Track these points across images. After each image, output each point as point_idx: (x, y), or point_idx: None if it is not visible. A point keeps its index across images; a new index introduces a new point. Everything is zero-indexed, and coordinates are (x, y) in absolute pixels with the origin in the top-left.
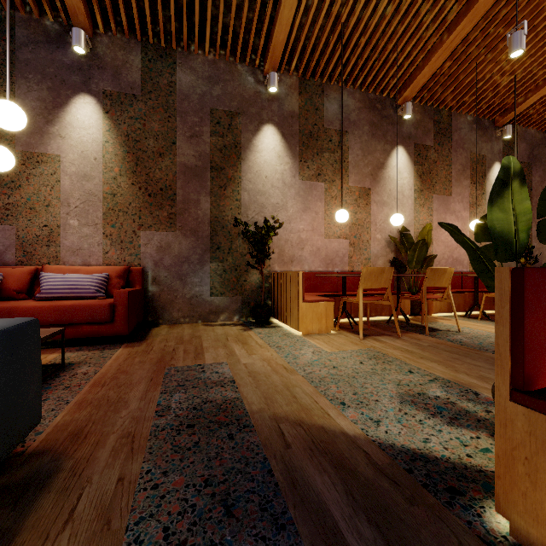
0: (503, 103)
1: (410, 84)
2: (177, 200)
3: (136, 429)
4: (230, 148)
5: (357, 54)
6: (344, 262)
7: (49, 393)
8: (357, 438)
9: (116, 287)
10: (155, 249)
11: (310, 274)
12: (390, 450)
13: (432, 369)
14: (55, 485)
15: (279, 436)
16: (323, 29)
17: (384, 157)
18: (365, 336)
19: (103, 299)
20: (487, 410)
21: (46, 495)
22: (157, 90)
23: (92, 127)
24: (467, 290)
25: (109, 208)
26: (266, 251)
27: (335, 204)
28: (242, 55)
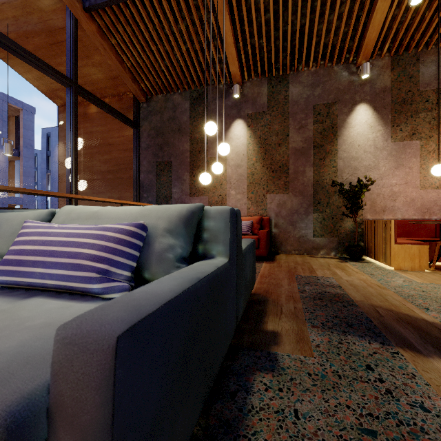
0: None
1: None
2: (290, 172)
3: (292, 295)
4: (328, 130)
5: None
6: None
7: None
8: (434, 323)
9: (256, 228)
10: (276, 205)
11: (403, 221)
12: None
13: None
14: (269, 303)
15: (375, 312)
16: (417, 10)
17: None
18: None
19: (251, 235)
20: None
21: (268, 305)
22: (277, 104)
23: (241, 137)
24: None
25: (250, 182)
26: (359, 203)
27: (433, 157)
28: (338, 58)
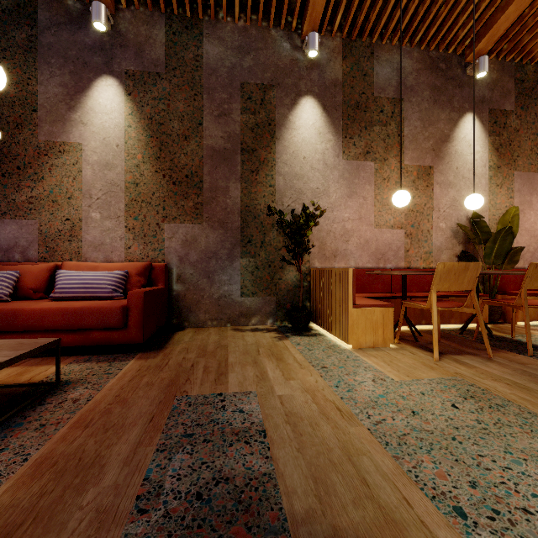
0: None
1: (487, 33)
2: (204, 187)
3: None
4: (263, 127)
5: None
6: (398, 256)
7: (14, 436)
8: None
9: (136, 285)
10: (180, 243)
11: (358, 271)
12: None
13: None
14: None
15: None
16: None
17: (449, 128)
18: (439, 354)
19: (119, 300)
20: None
21: None
22: (182, 65)
23: (114, 111)
24: None
25: (132, 199)
26: (305, 244)
27: (388, 187)
28: (277, 18)
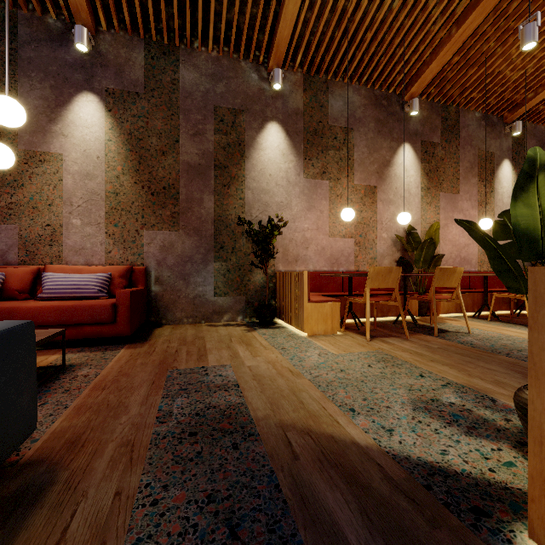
0: (513, 99)
1: (417, 80)
2: (180, 198)
3: (135, 437)
4: (234, 146)
5: (362, 49)
6: (349, 261)
7: (48, 397)
8: (369, 448)
9: (118, 286)
10: (158, 248)
11: (315, 273)
12: (405, 462)
13: (444, 373)
14: (48, 499)
15: (286, 446)
16: (328, 24)
17: (390, 154)
18: (372, 337)
19: (105, 299)
20: (506, 419)
21: (38, 511)
22: (160, 87)
23: (95, 125)
24: (475, 290)
25: (112, 207)
26: (270, 250)
27: (340, 202)
28: (246, 51)
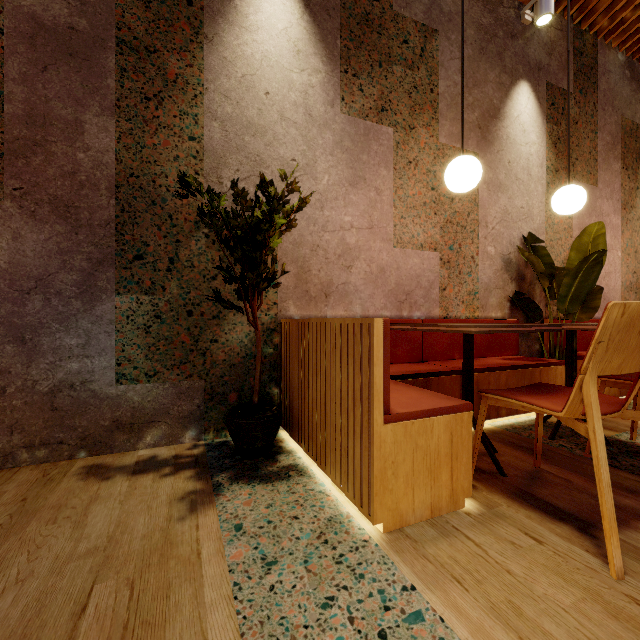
0: None
1: None
2: (7, 112)
3: None
4: (174, 4)
5: None
6: (431, 298)
7: None
8: None
9: None
10: None
11: None
12: None
13: None
14: None
15: None
16: None
17: (499, 97)
18: (592, 534)
19: None
20: None
21: None
22: None
23: None
24: None
25: None
26: (265, 264)
27: (415, 176)
28: None
